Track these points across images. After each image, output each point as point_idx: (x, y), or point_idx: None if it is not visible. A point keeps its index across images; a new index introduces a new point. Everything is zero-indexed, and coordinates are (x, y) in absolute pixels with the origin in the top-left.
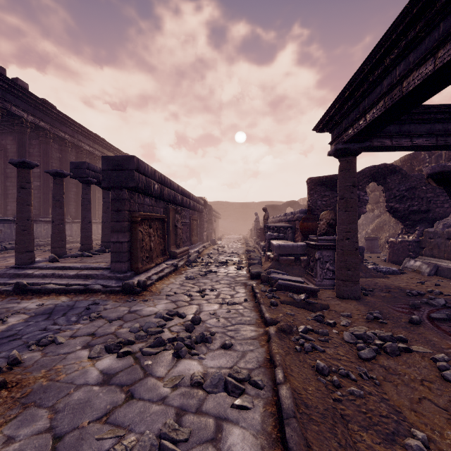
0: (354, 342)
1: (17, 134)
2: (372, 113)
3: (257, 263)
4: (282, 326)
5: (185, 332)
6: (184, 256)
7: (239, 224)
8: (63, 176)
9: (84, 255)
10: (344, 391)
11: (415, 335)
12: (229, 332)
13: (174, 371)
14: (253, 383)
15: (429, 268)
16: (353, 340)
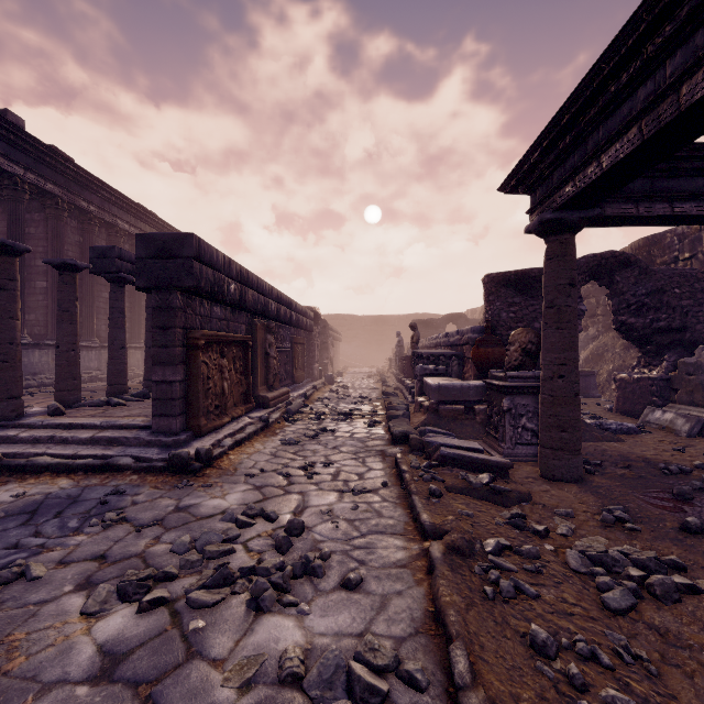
0: (589, 571)
1: (7, 203)
2: (613, 151)
3: (402, 415)
4: (454, 542)
5: (275, 553)
6: (282, 404)
7: (370, 350)
8: (75, 270)
9: (112, 403)
10: (595, 698)
11: (698, 557)
12: (356, 551)
13: (247, 643)
14: (405, 677)
15: (689, 423)
16: (586, 566)
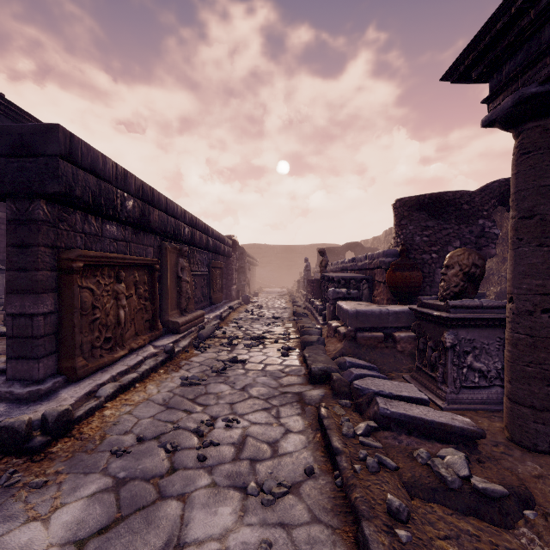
0: None
1: None
2: None
3: (316, 341)
4: None
5: None
6: (195, 327)
7: (281, 273)
8: None
9: None
10: None
11: None
12: None
13: None
14: None
15: None
16: None
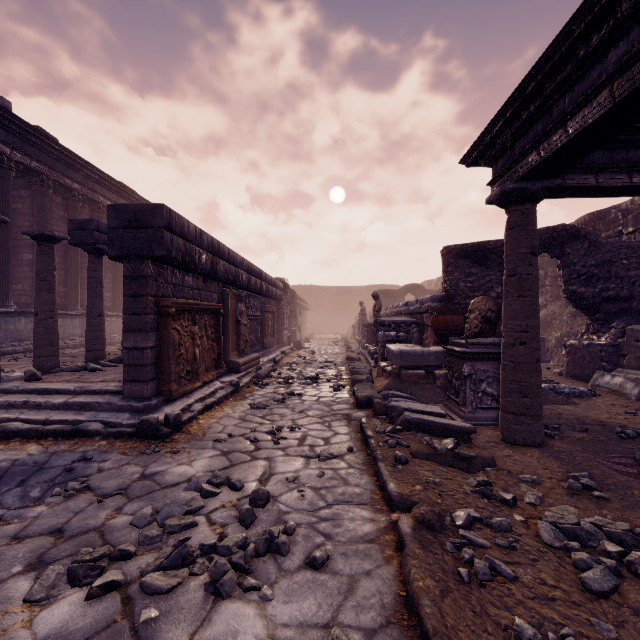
0: (563, 545)
1: None
2: (581, 116)
3: (366, 379)
4: (424, 516)
5: (238, 526)
6: (252, 368)
7: (335, 318)
8: (53, 241)
9: (88, 368)
10: None
11: None
12: (322, 523)
13: (203, 637)
14: None
15: (638, 387)
16: (559, 540)
